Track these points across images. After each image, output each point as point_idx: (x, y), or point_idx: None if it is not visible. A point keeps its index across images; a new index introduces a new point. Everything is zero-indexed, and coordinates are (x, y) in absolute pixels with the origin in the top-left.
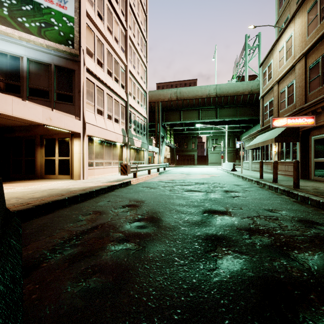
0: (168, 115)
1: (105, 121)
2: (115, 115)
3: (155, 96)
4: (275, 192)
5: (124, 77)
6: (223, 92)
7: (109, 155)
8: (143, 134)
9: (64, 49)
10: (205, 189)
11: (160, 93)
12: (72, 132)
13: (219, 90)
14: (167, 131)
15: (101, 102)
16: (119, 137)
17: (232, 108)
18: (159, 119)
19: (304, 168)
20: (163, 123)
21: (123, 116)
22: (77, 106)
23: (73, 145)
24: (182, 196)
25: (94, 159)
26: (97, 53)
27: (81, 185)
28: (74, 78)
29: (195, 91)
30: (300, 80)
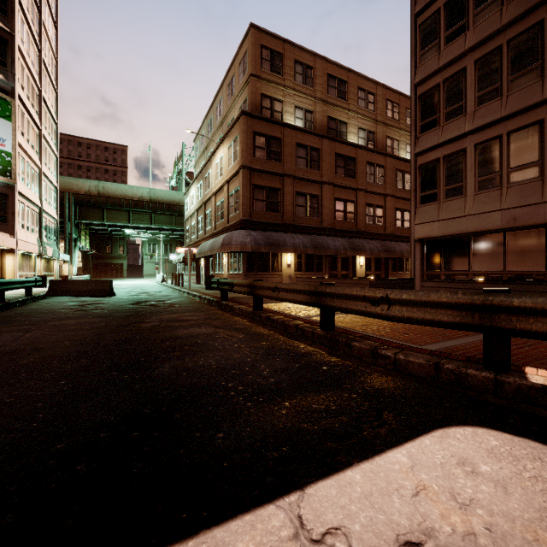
0: (85, 211)
1: (26, 234)
2: (32, 225)
3: (63, 184)
4: (170, 289)
5: (38, 181)
6: (158, 198)
7: (27, 266)
8: (54, 240)
9: (3, 180)
10: (131, 289)
11: (72, 182)
12: (3, 247)
13: (154, 196)
14: (82, 232)
15: (23, 216)
16: (36, 248)
17: (169, 216)
18: (70, 217)
19: (198, 278)
20: (76, 221)
21: (38, 224)
22: (11, 225)
23: (4, 259)
24: (118, 291)
25: (19, 271)
26: (21, 170)
27: (35, 290)
28: (8, 202)
29: (124, 190)
30: (196, 224)
